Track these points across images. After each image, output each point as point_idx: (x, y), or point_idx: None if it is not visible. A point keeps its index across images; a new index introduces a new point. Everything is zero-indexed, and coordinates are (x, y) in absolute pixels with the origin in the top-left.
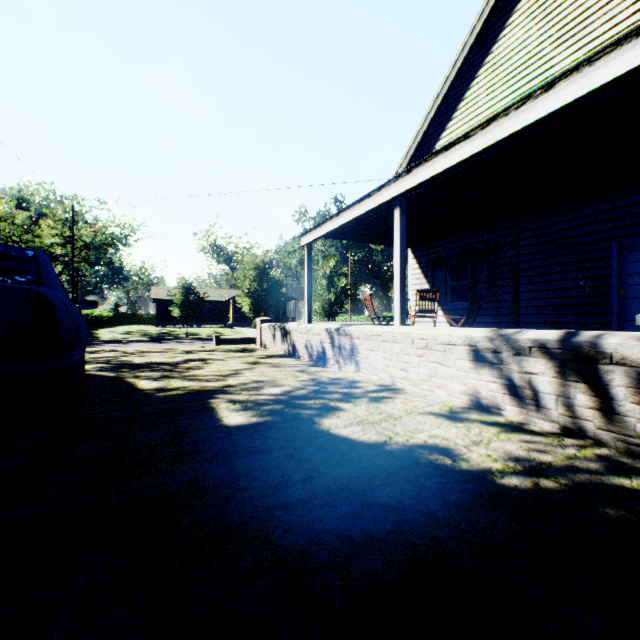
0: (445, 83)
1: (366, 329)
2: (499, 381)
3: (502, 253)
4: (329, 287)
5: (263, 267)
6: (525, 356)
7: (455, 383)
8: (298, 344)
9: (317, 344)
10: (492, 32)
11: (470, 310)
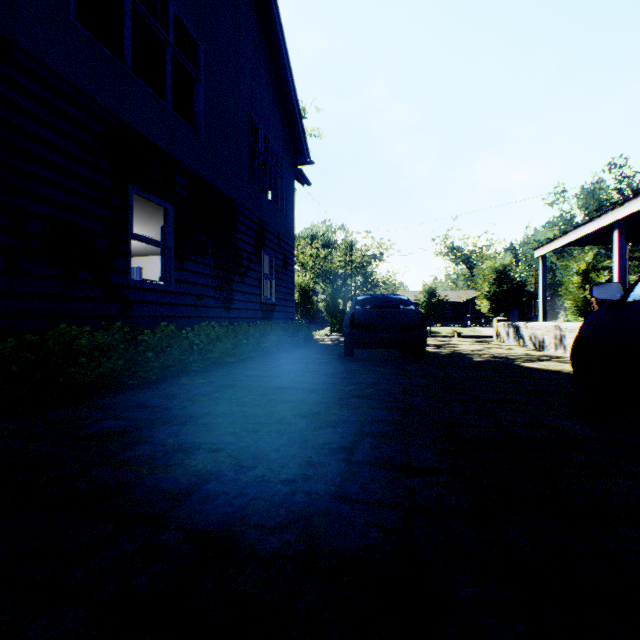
0: None
1: (568, 325)
2: None
3: None
4: (584, 284)
5: (501, 270)
6: None
7: None
8: (524, 337)
9: (537, 336)
10: None
11: None
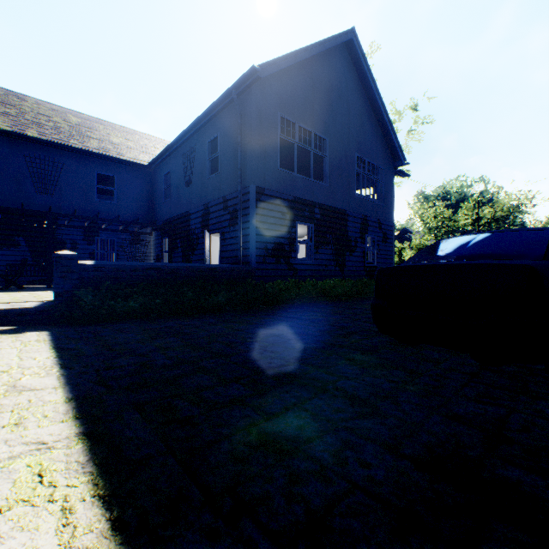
0: None
1: None
2: None
3: None
4: None
5: None
6: None
7: None
8: None
9: None
10: None
11: None
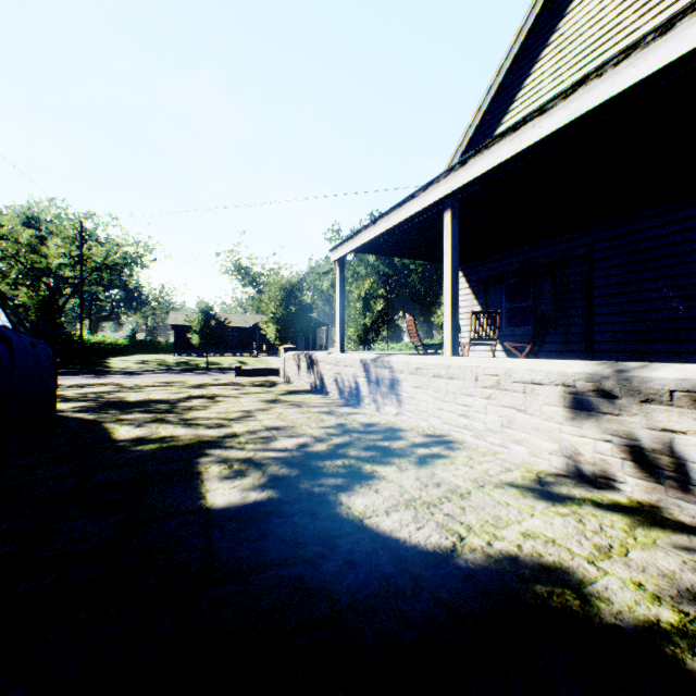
0: (501, 69)
1: (411, 360)
2: (615, 440)
3: (571, 268)
4: (364, 311)
5: (290, 289)
6: (662, 404)
7: (541, 438)
8: (326, 377)
9: (349, 378)
10: (559, 5)
11: (537, 336)
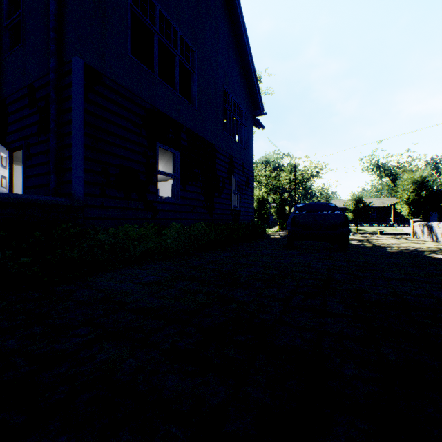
0: None
1: None
2: None
3: None
4: None
5: (420, 181)
6: None
7: None
8: (437, 234)
9: None
10: None
11: None
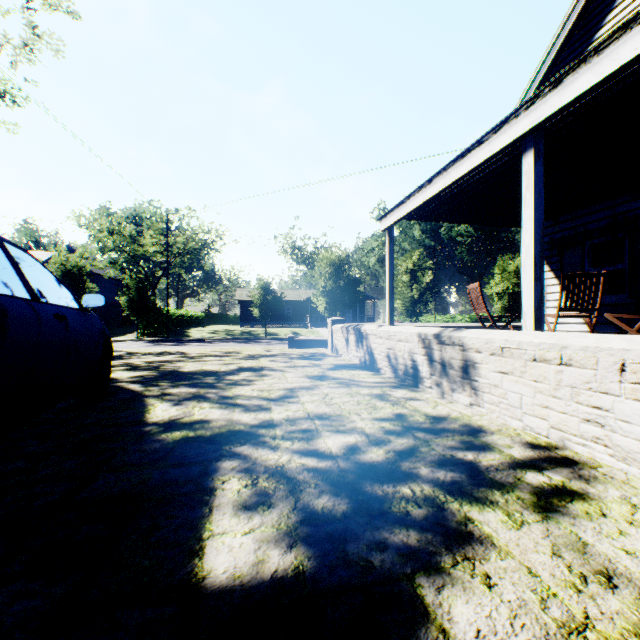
0: None
1: (494, 336)
2: None
3: None
4: (411, 283)
5: (338, 264)
6: None
7: None
8: (376, 352)
9: (404, 355)
10: None
11: None
